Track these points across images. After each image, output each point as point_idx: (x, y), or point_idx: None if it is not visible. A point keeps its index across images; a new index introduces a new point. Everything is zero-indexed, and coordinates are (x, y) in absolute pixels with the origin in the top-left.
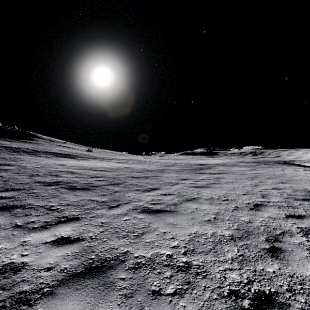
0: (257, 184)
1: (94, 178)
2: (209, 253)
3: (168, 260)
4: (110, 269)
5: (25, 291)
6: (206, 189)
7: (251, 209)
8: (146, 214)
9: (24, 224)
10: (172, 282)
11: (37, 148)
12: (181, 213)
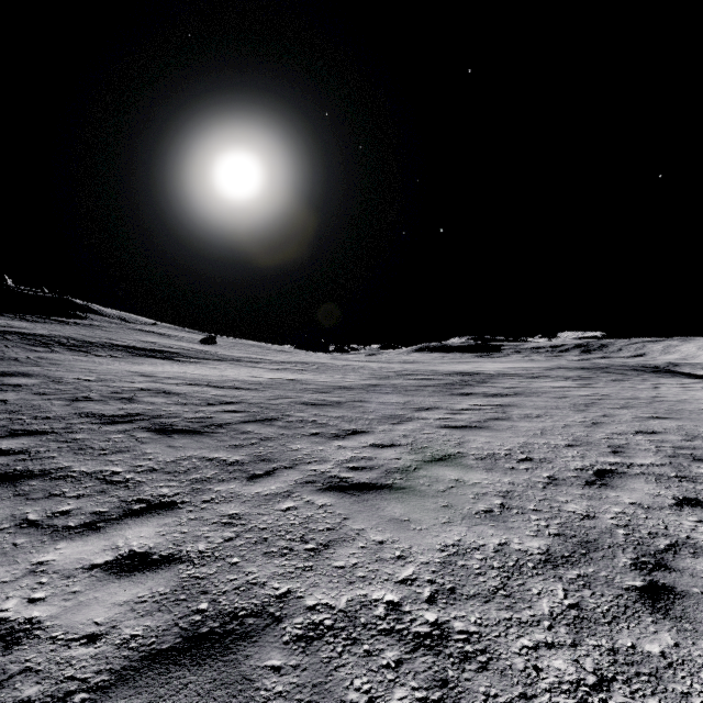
0: (599, 420)
1: (216, 407)
2: (493, 599)
3: (390, 617)
4: (245, 641)
5: (27, 701)
6: (478, 433)
7: (588, 483)
8: (335, 494)
9: (46, 518)
10: (401, 681)
11: (90, 337)
12: (420, 492)
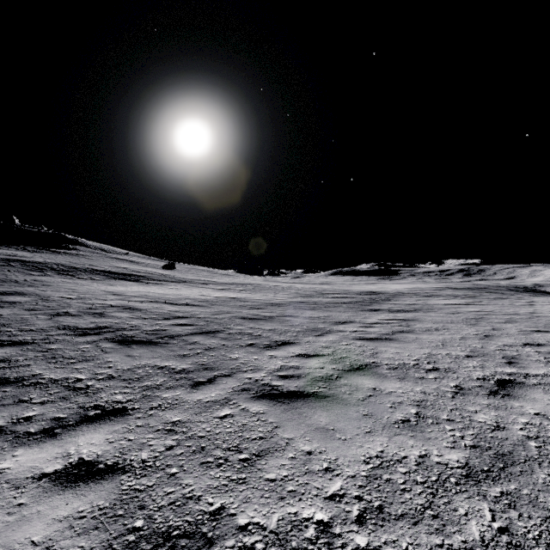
0: (490, 333)
1: (170, 321)
2: (421, 521)
3: (321, 541)
4: None
5: None
6: (388, 344)
7: (492, 393)
8: (267, 402)
9: (10, 424)
10: None
11: (76, 264)
12: (342, 401)
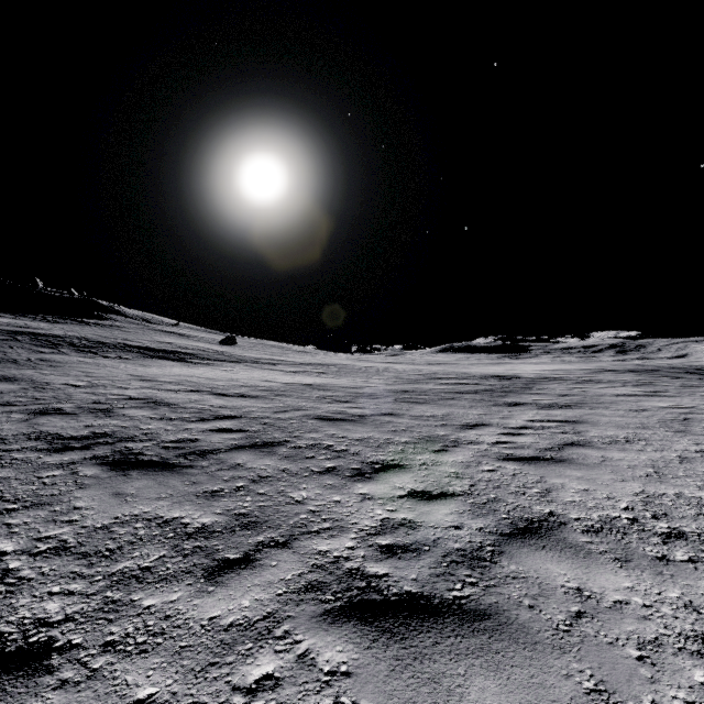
0: None
1: (208, 424)
2: None
3: None
4: None
5: None
6: (562, 472)
7: None
8: (357, 631)
9: None
10: None
11: (105, 338)
12: (522, 632)
